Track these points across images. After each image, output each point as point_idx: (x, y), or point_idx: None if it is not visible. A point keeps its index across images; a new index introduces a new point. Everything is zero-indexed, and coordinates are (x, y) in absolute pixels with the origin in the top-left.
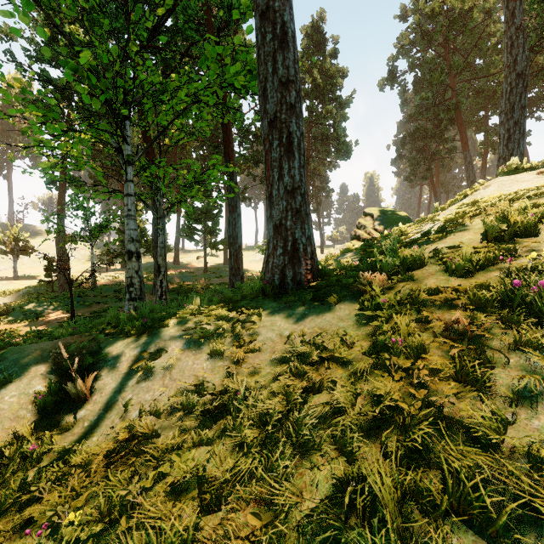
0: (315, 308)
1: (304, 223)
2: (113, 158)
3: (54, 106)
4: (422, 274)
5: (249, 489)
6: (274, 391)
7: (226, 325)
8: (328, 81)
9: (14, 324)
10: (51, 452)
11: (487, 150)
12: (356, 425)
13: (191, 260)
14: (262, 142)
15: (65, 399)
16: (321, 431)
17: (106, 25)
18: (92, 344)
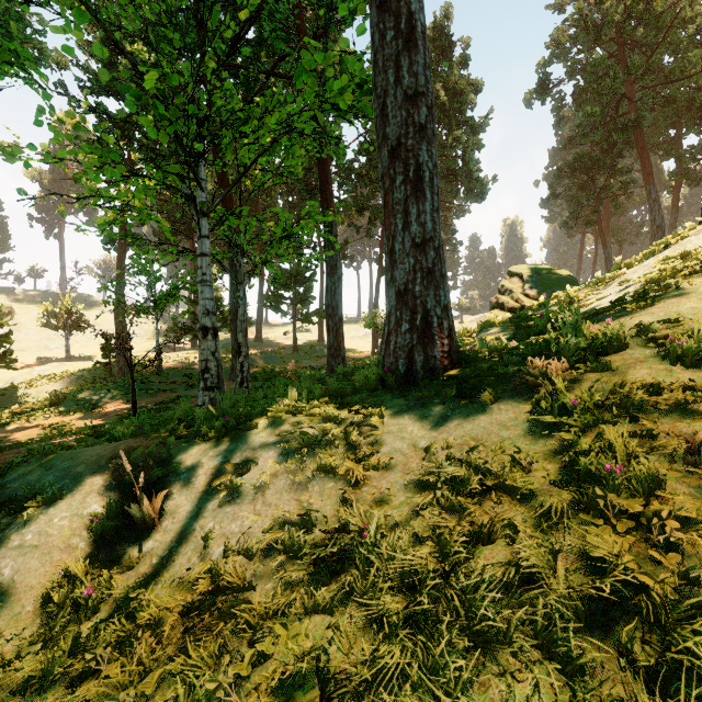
0: (462, 407)
1: (439, 287)
2: (183, 208)
3: (113, 145)
4: (622, 360)
5: (401, 701)
6: (418, 534)
7: (336, 429)
8: (456, 98)
9: (67, 416)
10: (110, 599)
11: (680, 182)
12: (563, 605)
13: (277, 336)
14: (368, 182)
15: (127, 523)
16: (508, 611)
17: (176, 38)
18: (160, 450)
